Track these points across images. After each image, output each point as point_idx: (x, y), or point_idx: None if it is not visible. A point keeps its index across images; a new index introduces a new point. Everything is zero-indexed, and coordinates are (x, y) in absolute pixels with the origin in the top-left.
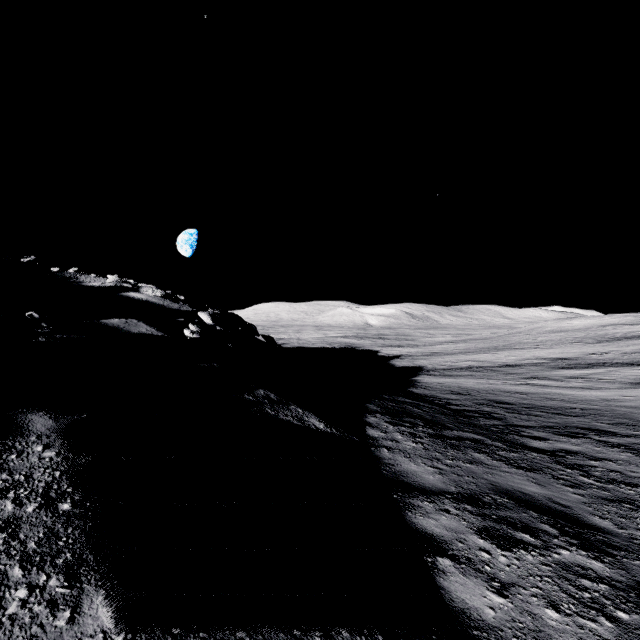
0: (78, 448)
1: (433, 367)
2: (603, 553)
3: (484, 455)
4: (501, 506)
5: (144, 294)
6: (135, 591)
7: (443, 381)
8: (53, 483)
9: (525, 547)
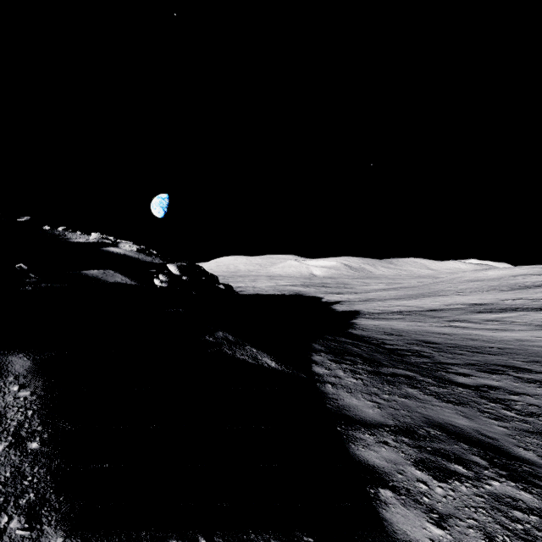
0: (52, 387)
1: (369, 311)
2: (530, 484)
3: (417, 390)
4: (435, 438)
5: (122, 249)
6: (94, 531)
7: (378, 323)
8: (25, 422)
9: (459, 478)
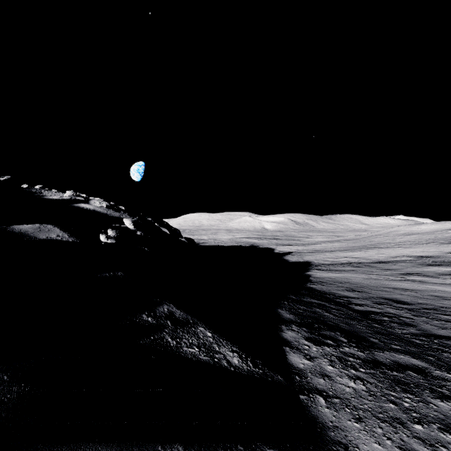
0: None
1: (319, 262)
2: None
3: None
4: None
5: (92, 205)
6: None
7: (333, 276)
8: None
9: None
